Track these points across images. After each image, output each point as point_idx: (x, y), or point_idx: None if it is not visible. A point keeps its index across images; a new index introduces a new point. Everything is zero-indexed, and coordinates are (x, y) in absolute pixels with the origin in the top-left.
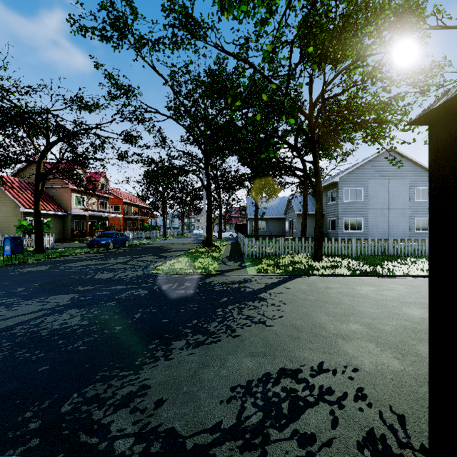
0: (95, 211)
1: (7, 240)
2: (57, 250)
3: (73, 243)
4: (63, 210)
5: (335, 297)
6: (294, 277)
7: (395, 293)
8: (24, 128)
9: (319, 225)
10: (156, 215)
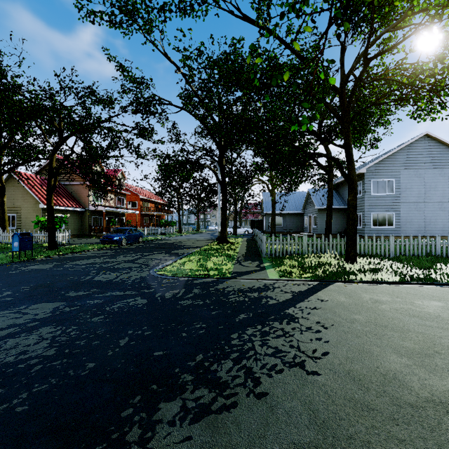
0: (111, 207)
1: (16, 236)
2: (70, 246)
3: (90, 239)
4: (82, 206)
5: (394, 318)
6: (326, 283)
7: None
8: (37, 122)
9: (353, 220)
10: (171, 211)
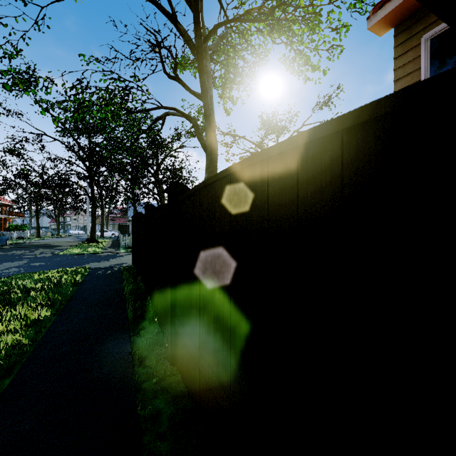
0: None
1: None
2: None
3: None
4: None
5: None
6: None
7: None
8: None
9: None
10: (23, 214)
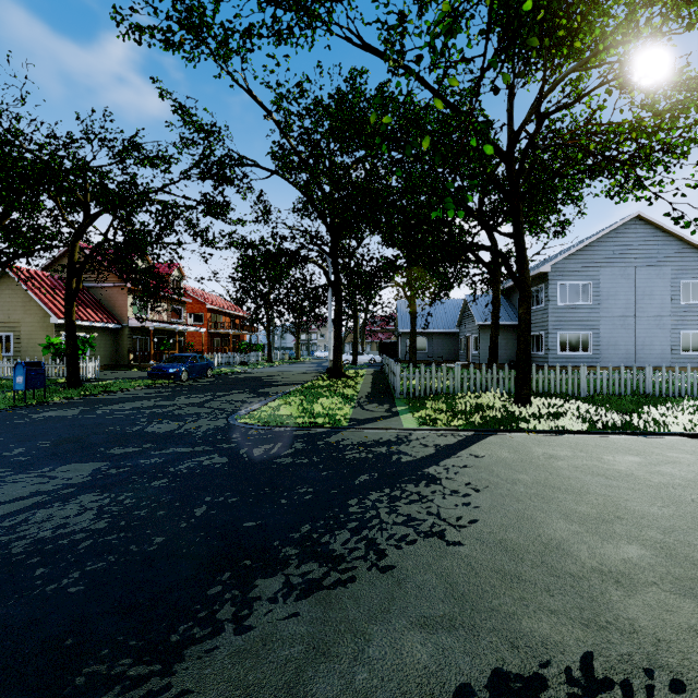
0: (163, 323)
1: (19, 367)
2: (102, 383)
3: (130, 372)
4: (116, 321)
5: (572, 477)
6: (485, 434)
7: (685, 470)
8: (50, 192)
9: (525, 342)
10: (257, 328)
